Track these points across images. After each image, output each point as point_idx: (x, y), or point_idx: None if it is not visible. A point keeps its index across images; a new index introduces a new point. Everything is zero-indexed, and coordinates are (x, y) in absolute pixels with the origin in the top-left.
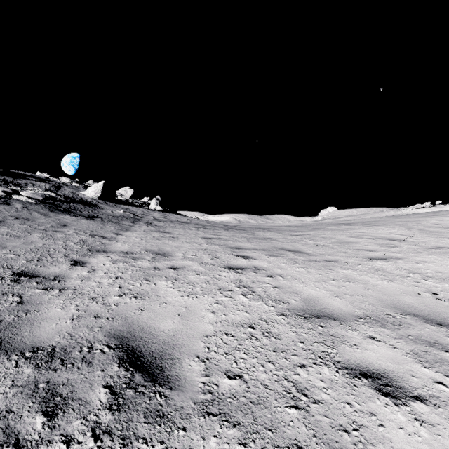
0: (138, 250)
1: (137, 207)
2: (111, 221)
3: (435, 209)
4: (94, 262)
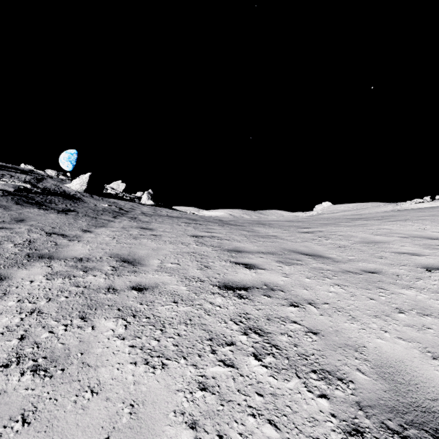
0: (100, 254)
1: (127, 201)
2: (88, 215)
3: (435, 203)
4: (19, 276)
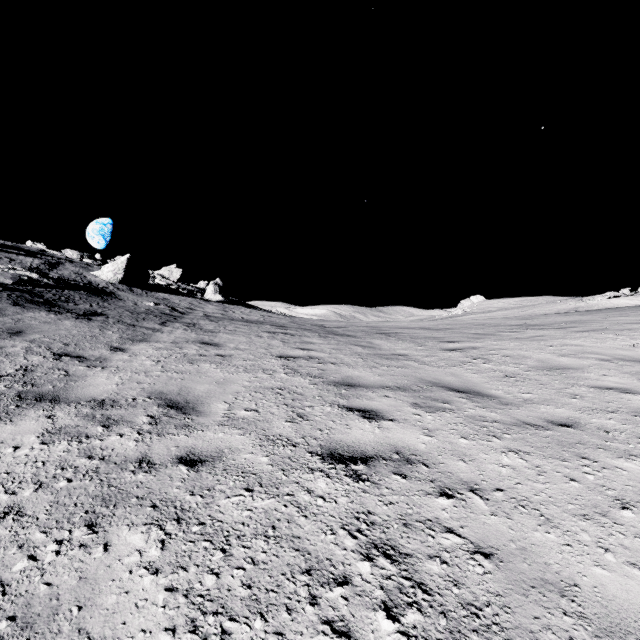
0: (133, 393)
1: (184, 296)
2: (123, 321)
3: (637, 299)
4: None
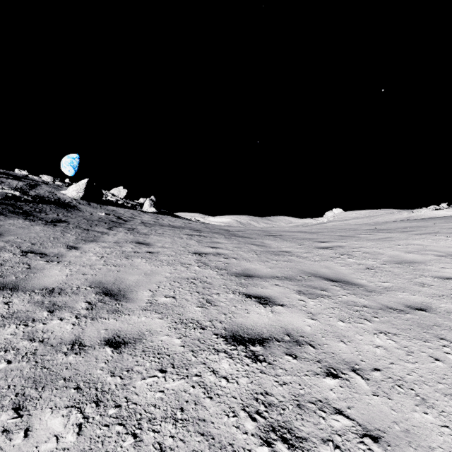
0: (78, 282)
1: (128, 208)
2: (80, 227)
3: None
4: None
